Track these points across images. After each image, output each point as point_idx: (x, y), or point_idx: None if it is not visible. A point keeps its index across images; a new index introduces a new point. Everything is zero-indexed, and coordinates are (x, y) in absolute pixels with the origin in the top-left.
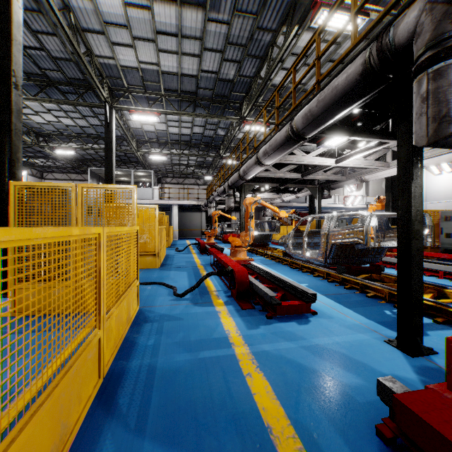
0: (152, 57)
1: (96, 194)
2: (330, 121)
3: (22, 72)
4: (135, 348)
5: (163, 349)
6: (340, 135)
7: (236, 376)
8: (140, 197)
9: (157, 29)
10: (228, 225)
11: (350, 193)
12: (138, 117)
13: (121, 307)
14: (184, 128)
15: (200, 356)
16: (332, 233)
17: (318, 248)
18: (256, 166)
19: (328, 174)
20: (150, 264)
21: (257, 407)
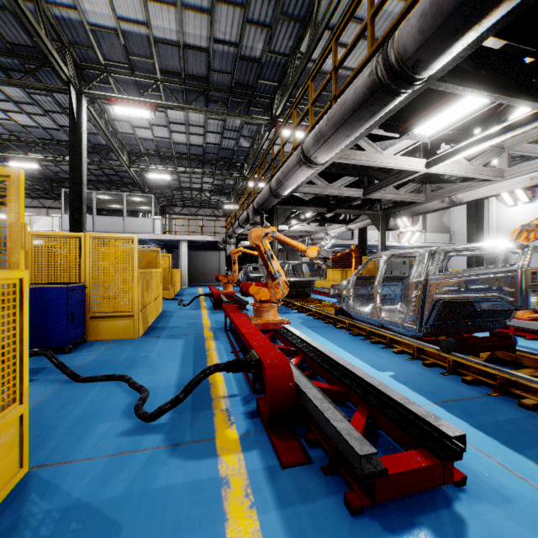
0: (137, 11)
1: None
2: (503, 5)
3: None
4: None
5: None
6: (474, 87)
7: None
8: (135, 230)
9: None
10: (254, 268)
11: (404, 228)
12: (122, 110)
13: None
14: (194, 136)
15: None
16: (437, 281)
17: (389, 302)
18: (300, 167)
19: (401, 192)
20: (124, 332)
21: None
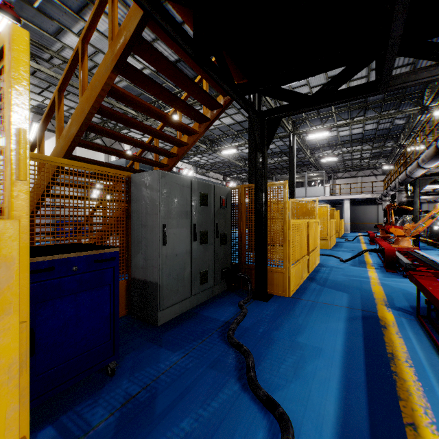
0: None
1: (297, 204)
2: None
3: None
4: (319, 272)
5: (332, 274)
6: None
7: (366, 284)
8: (312, 195)
9: (329, 76)
10: None
11: None
12: (313, 136)
13: (312, 255)
14: (355, 129)
15: (350, 278)
16: None
17: None
18: (418, 169)
19: None
20: (324, 246)
21: (371, 290)
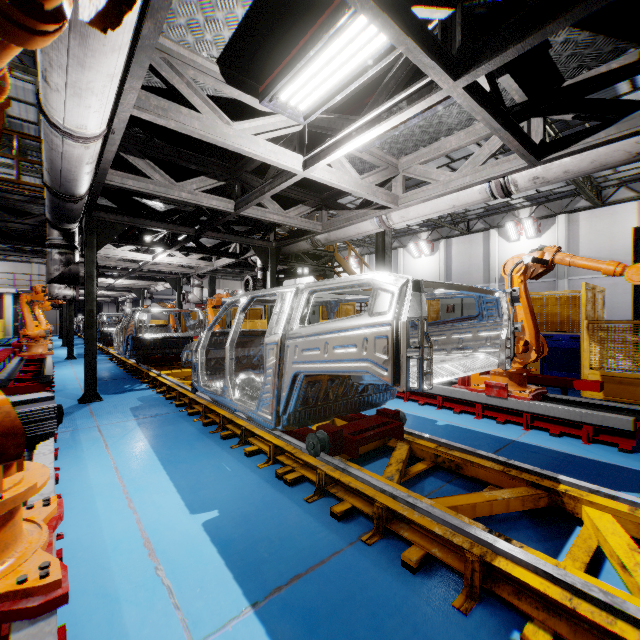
0: None
1: None
2: None
3: None
4: None
5: None
6: None
7: None
8: None
9: None
10: None
11: None
12: None
13: None
14: None
15: None
16: None
17: None
18: None
19: (133, 284)
20: None
21: None
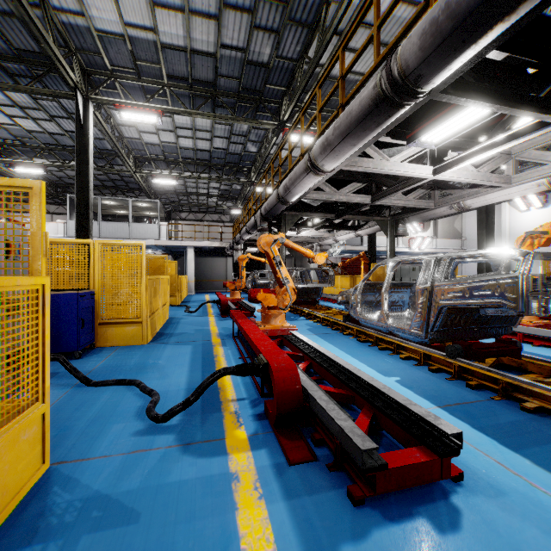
0: (145, 17)
1: None
2: (497, 26)
3: None
4: None
5: None
6: (476, 99)
7: None
8: (141, 236)
9: None
10: (262, 275)
11: (414, 234)
12: (129, 116)
13: None
14: (201, 141)
15: None
16: (442, 288)
17: (398, 309)
18: (307, 174)
19: (409, 199)
20: (133, 338)
21: None
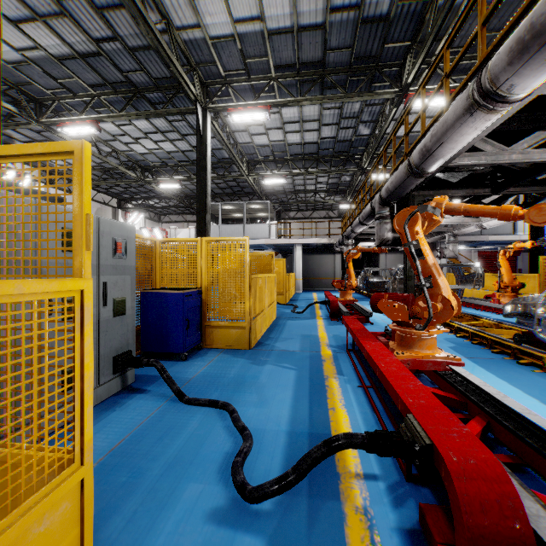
0: (252, 6)
1: None
2: None
3: (0, 1)
4: None
5: None
6: None
7: None
8: (253, 236)
9: None
10: (373, 272)
11: None
12: (240, 117)
13: None
14: (308, 133)
15: None
16: None
17: None
18: (470, 116)
19: None
20: (236, 341)
21: None
